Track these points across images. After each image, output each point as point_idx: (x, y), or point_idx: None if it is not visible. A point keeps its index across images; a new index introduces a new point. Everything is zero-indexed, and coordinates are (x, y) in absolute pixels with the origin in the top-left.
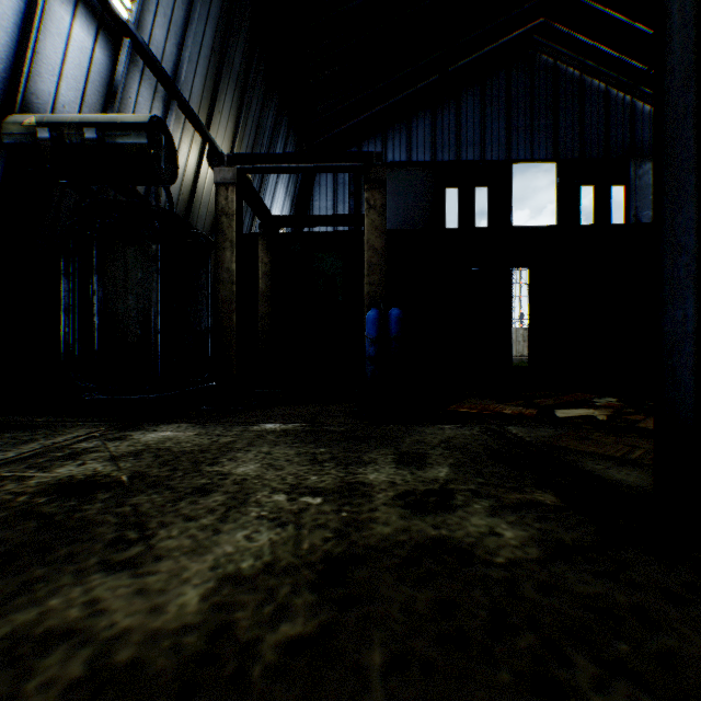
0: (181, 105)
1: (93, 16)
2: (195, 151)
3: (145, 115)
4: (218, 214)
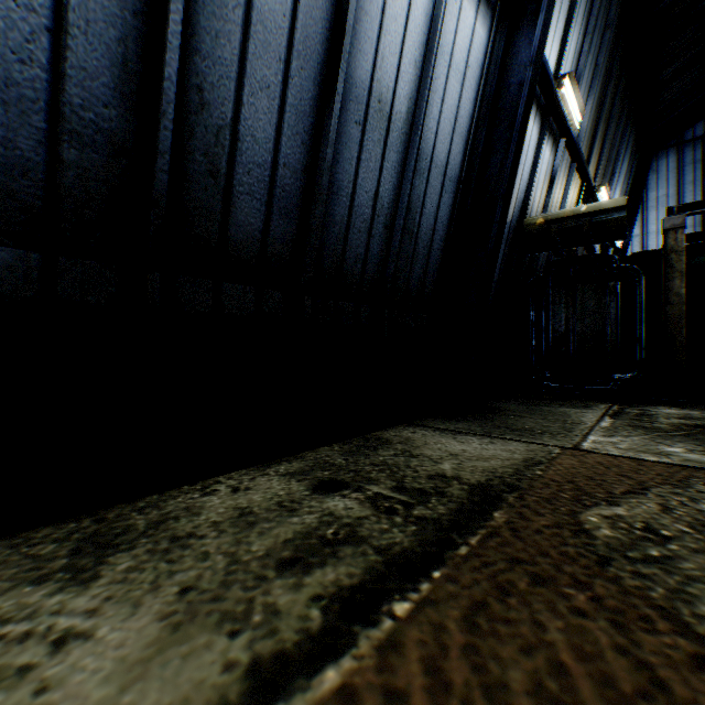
0: (577, 164)
1: (551, 137)
2: (575, 193)
3: (617, 198)
4: (665, 252)
